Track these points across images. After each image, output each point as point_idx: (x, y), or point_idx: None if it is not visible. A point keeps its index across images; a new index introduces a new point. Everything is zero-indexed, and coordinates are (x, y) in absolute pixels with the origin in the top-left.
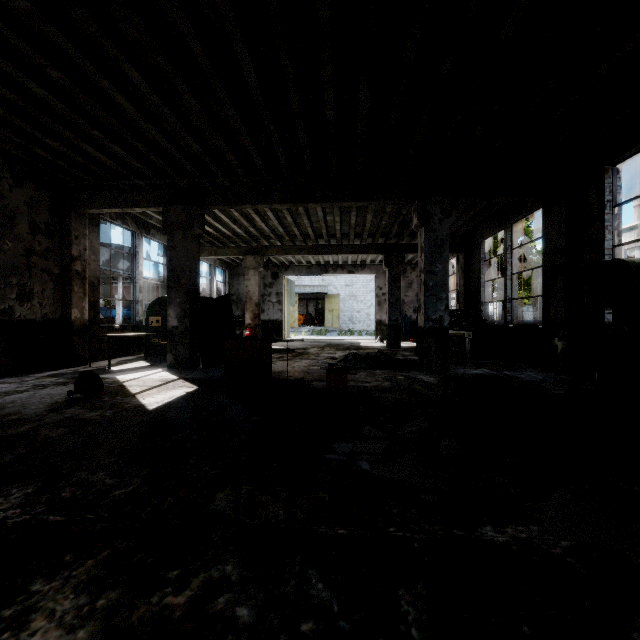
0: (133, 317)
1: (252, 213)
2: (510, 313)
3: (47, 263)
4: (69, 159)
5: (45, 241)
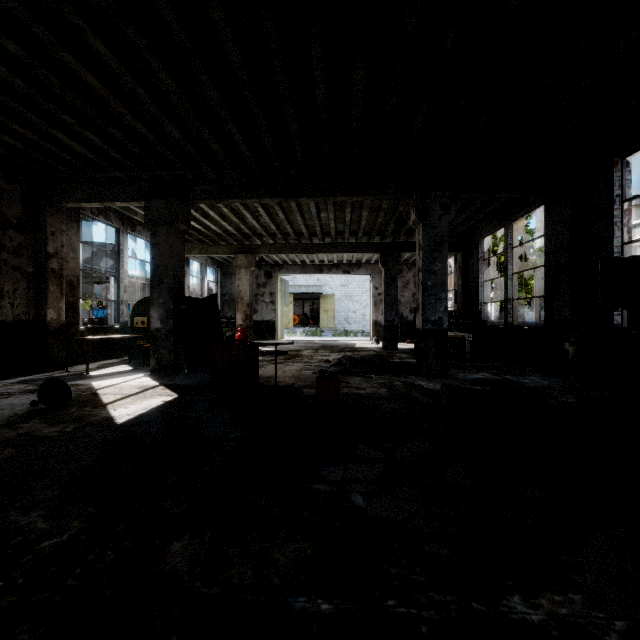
0: (117, 318)
1: (242, 209)
2: (510, 314)
3: (19, 260)
4: (41, 148)
5: (17, 237)
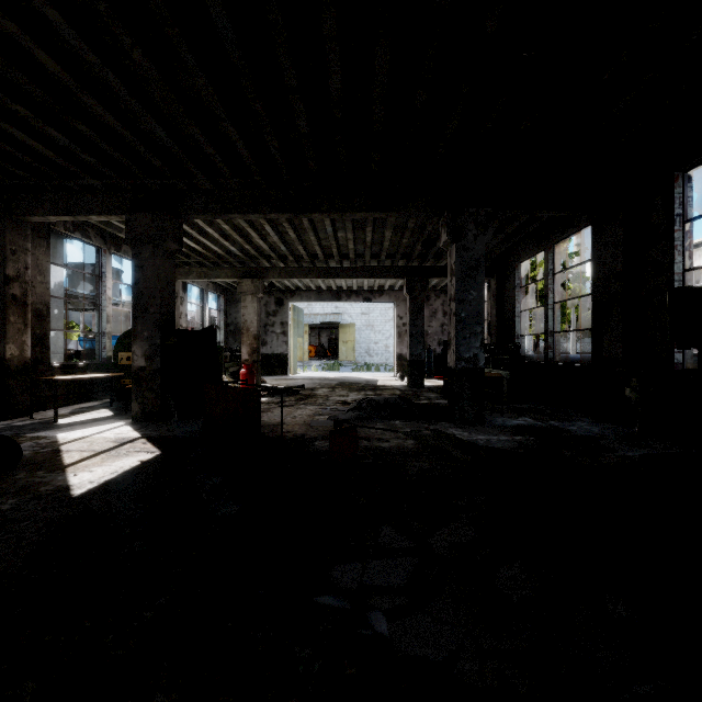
0: (98, 353)
1: (246, 226)
2: (552, 348)
3: None
4: None
5: None
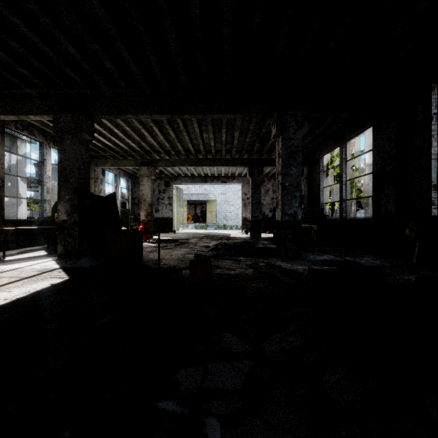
0: (41, 214)
1: (141, 128)
2: (344, 211)
3: None
4: None
5: None
